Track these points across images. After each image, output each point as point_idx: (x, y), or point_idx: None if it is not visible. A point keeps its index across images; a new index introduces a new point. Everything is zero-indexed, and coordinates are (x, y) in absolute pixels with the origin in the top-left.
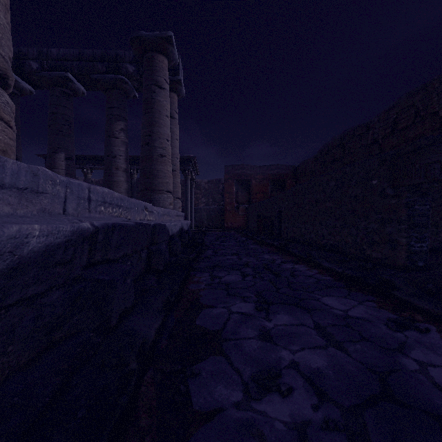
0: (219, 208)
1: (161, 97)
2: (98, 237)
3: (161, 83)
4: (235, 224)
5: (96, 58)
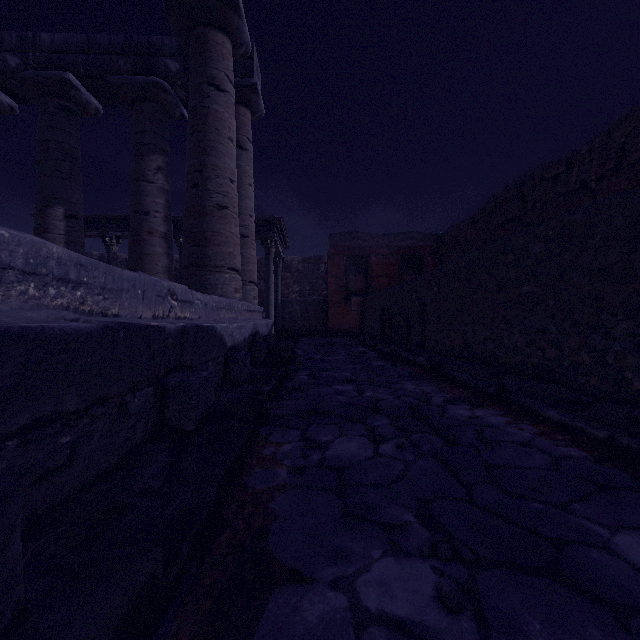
0: (321, 301)
1: (220, 104)
2: None
3: (219, 80)
4: (345, 324)
5: (115, 48)
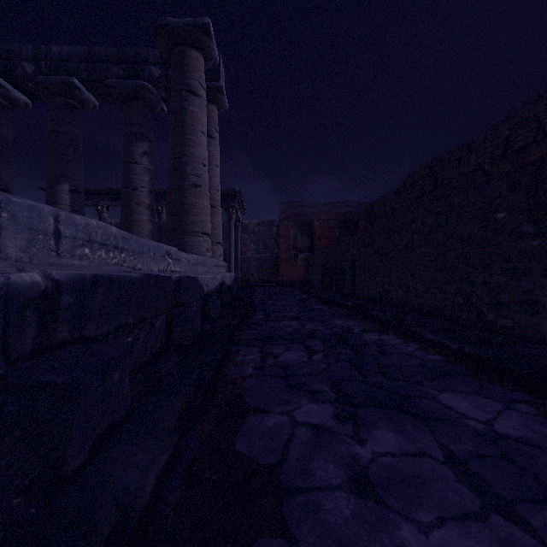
0: (273, 257)
1: (196, 106)
2: (61, 298)
3: (195, 88)
4: (293, 277)
5: (110, 58)
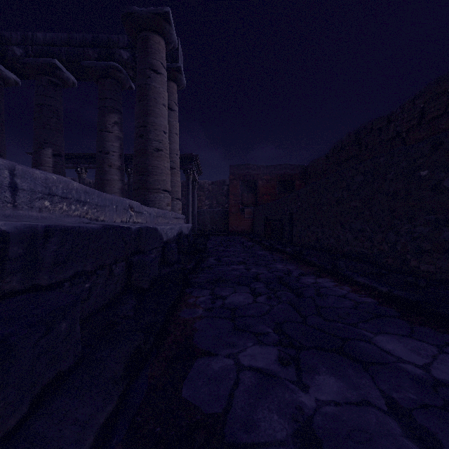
0: (224, 211)
1: (157, 82)
2: (9, 249)
3: (157, 67)
4: (241, 227)
5: (86, 43)
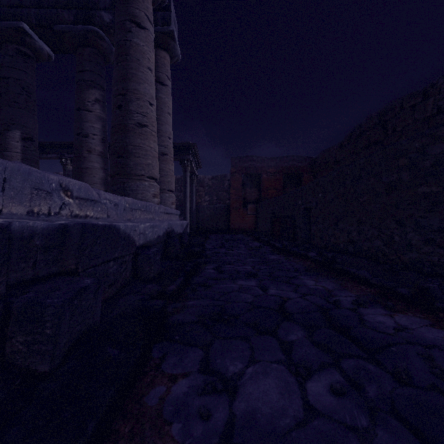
0: (225, 207)
1: (141, 39)
2: None
3: (140, 18)
4: (243, 225)
5: (61, 3)
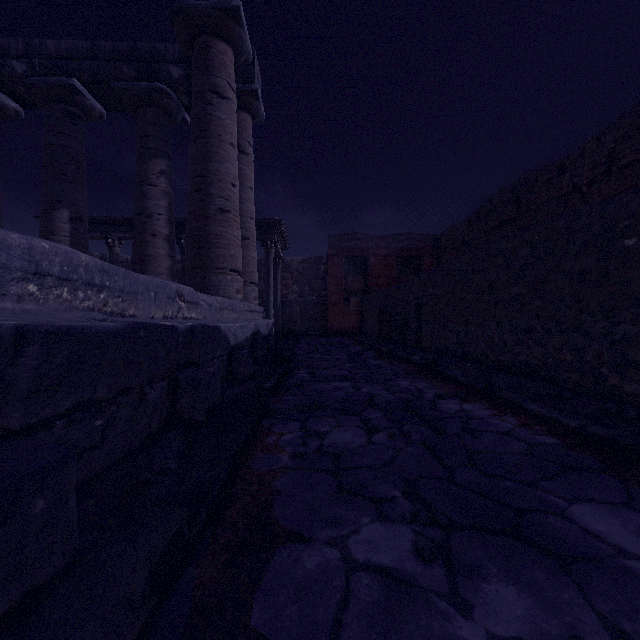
0: (320, 301)
1: (223, 111)
2: None
3: (222, 88)
4: (344, 324)
5: (119, 55)
